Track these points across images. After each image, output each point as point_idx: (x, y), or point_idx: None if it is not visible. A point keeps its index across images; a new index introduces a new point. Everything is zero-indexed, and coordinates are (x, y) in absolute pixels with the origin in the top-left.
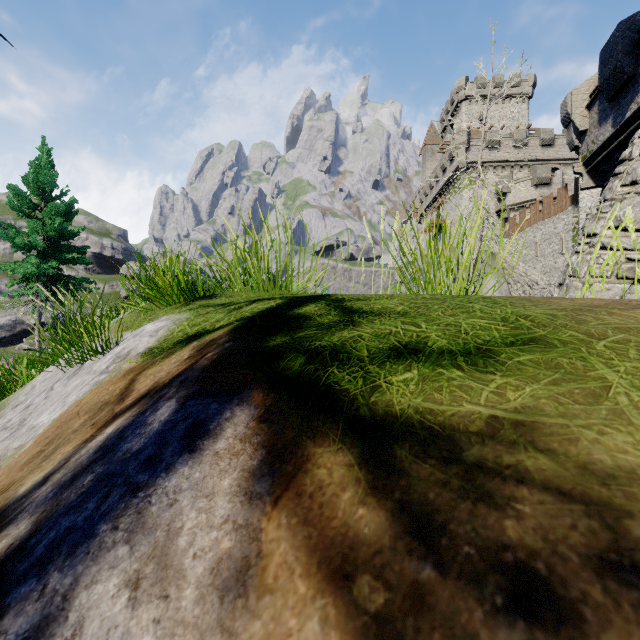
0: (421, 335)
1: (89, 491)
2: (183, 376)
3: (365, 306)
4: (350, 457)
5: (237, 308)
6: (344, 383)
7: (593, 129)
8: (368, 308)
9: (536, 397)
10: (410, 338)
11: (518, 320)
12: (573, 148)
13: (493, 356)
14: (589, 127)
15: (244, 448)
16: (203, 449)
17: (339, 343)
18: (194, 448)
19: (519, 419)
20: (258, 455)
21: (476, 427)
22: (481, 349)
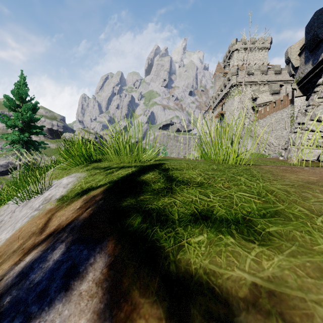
0: (210, 204)
1: (4, 312)
2: (73, 224)
3: (180, 175)
4: (161, 310)
5: (111, 172)
6: (162, 241)
7: (302, 66)
8: (181, 177)
9: (281, 267)
10: (203, 206)
11: (267, 194)
12: (291, 75)
13: (253, 226)
14: (300, 65)
15: (97, 291)
16: (73, 288)
17: (162, 207)
18: (68, 287)
19: (271, 288)
20: (105, 299)
21: (243, 292)
22: (245, 219)
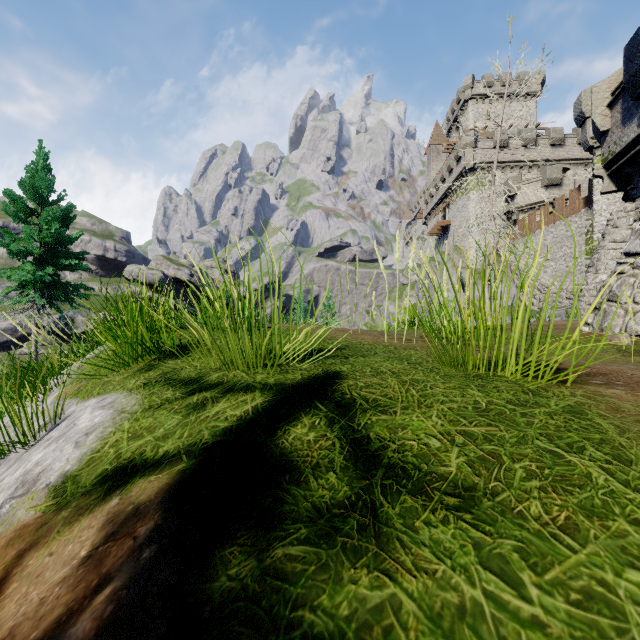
0: None
1: None
2: None
3: (390, 437)
4: None
5: (199, 406)
6: None
7: (615, 129)
8: (396, 448)
9: None
10: None
11: None
12: (587, 148)
13: None
14: (611, 127)
15: None
16: None
17: (352, 632)
18: None
19: None
20: None
21: None
22: None
